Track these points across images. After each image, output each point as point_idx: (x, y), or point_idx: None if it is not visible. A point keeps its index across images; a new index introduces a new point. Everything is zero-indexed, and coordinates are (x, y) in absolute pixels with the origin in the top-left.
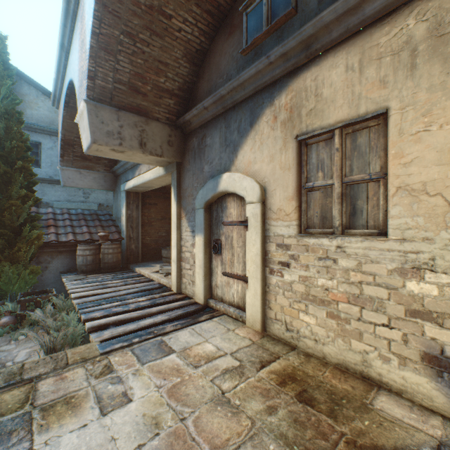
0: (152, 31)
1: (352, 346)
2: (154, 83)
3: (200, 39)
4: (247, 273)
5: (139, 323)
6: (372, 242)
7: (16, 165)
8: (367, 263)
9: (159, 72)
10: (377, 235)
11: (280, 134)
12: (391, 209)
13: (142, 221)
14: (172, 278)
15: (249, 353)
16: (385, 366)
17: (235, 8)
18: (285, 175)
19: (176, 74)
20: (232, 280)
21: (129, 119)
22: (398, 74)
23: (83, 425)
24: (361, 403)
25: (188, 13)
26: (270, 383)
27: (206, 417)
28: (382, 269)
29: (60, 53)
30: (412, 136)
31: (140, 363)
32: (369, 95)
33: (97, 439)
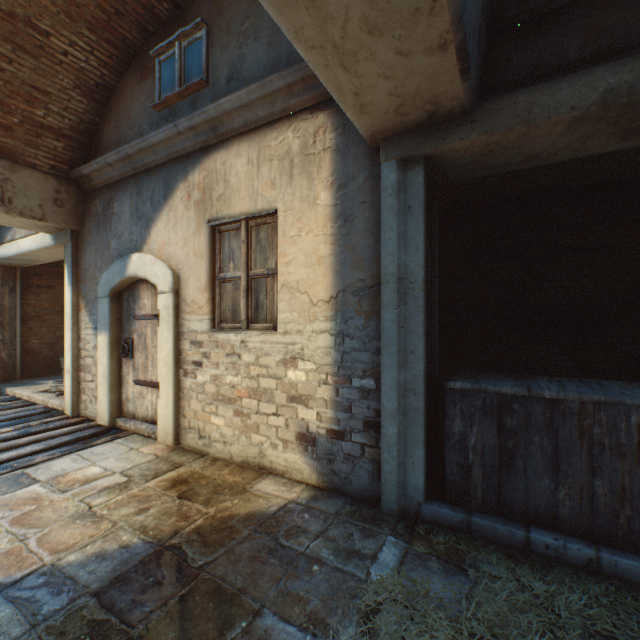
0: (18, 46)
1: (253, 441)
2: (25, 114)
3: (102, 70)
4: (159, 377)
5: None
6: (266, 335)
7: None
8: (263, 356)
9: (34, 100)
10: (273, 329)
11: (195, 216)
12: (279, 305)
13: (23, 313)
14: (66, 397)
15: (147, 467)
16: (275, 453)
17: (149, 47)
18: (199, 263)
19: (66, 108)
20: (146, 389)
21: None
22: (283, 180)
23: None
24: (242, 488)
25: (77, 35)
26: (155, 490)
27: (57, 531)
28: (273, 361)
29: None
30: (291, 238)
31: None
32: (264, 193)
33: None
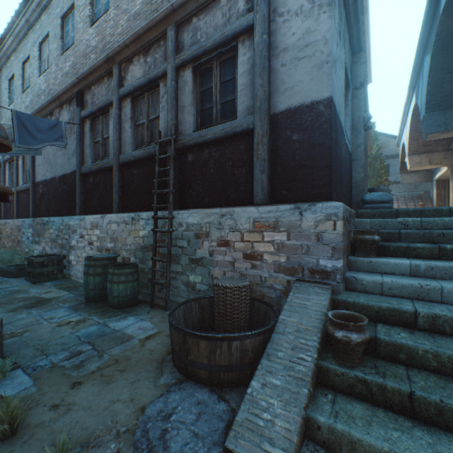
0: None
1: None
2: (433, 140)
3: None
4: None
5: None
6: None
7: (382, 179)
8: None
9: None
10: None
11: None
12: None
13: (448, 196)
14: None
15: None
16: None
17: None
18: None
19: None
20: None
21: (423, 156)
22: None
23: None
24: None
25: None
26: None
27: None
28: None
29: (399, 132)
30: None
31: None
32: None
33: None
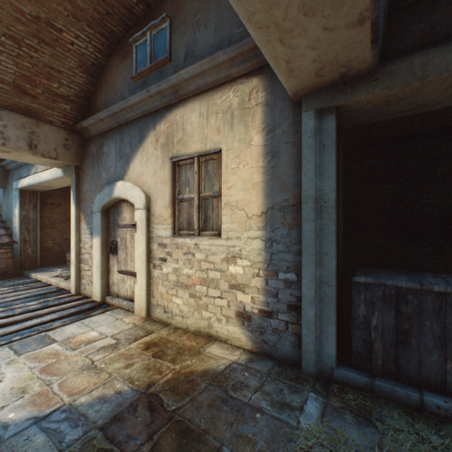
0: (41, 40)
1: (203, 316)
2: (46, 87)
3: (96, 54)
4: (136, 269)
5: (24, 324)
6: (213, 240)
7: None
8: (211, 255)
9: (51, 77)
10: (218, 235)
11: (161, 154)
12: (223, 218)
13: (42, 222)
14: (71, 281)
15: (129, 333)
16: (220, 325)
17: (128, 37)
18: (164, 188)
19: (72, 81)
20: (126, 276)
21: (15, 119)
22: (225, 127)
23: None
24: (197, 351)
25: (80, 30)
26: (136, 350)
27: (72, 379)
28: (218, 259)
29: None
30: (232, 170)
31: (18, 355)
32: (212, 137)
33: None
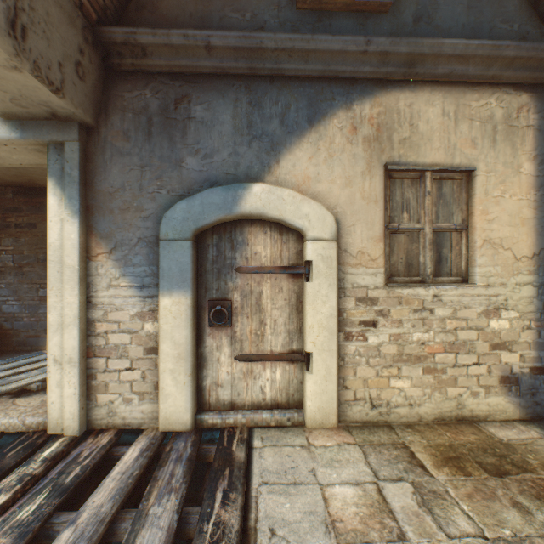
0: None
1: (448, 395)
2: None
3: None
4: (310, 346)
5: None
6: (464, 289)
7: None
8: (461, 309)
9: None
10: (461, 282)
11: (363, 153)
12: (480, 259)
13: None
14: (51, 406)
15: (385, 461)
16: (475, 401)
17: None
18: (371, 208)
19: None
20: (260, 365)
21: None
22: (484, 142)
23: None
24: (500, 443)
25: None
26: (463, 480)
27: None
28: (473, 313)
29: None
30: (493, 198)
31: None
32: (463, 149)
33: None
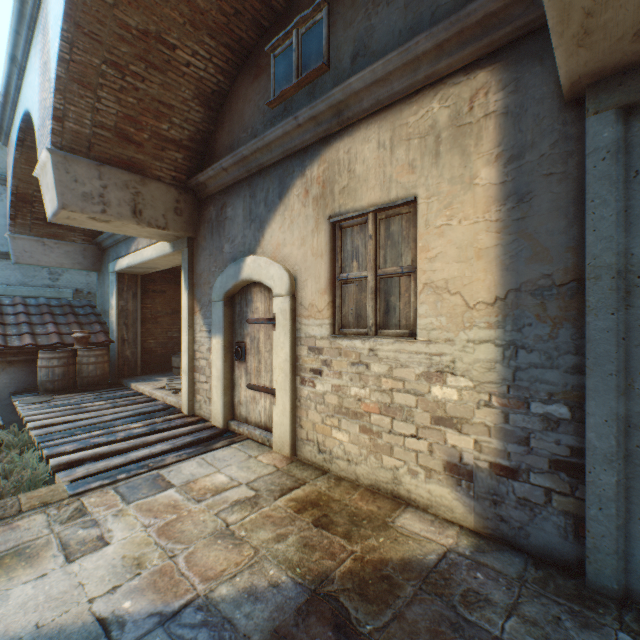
0: (149, 63)
1: (384, 463)
2: (153, 130)
3: (218, 77)
4: (274, 384)
5: (129, 455)
6: (402, 344)
7: None
8: (397, 367)
9: (160, 115)
10: (409, 336)
11: (313, 213)
12: (419, 308)
13: (142, 315)
14: (182, 396)
15: (270, 481)
16: (414, 481)
17: (262, 45)
18: (318, 263)
19: (186, 119)
20: (259, 394)
21: (116, 177)
22: (425, 160)
23: (41, 575)
24: (382, 522)
25: (198, 44)
26: (287, 511)
27: (202, 551)
28: (411, 374)
29: (10, 68)
30: (436, 229)
31: (126, 503)
32: (399, 179)
33: (60, 587)
